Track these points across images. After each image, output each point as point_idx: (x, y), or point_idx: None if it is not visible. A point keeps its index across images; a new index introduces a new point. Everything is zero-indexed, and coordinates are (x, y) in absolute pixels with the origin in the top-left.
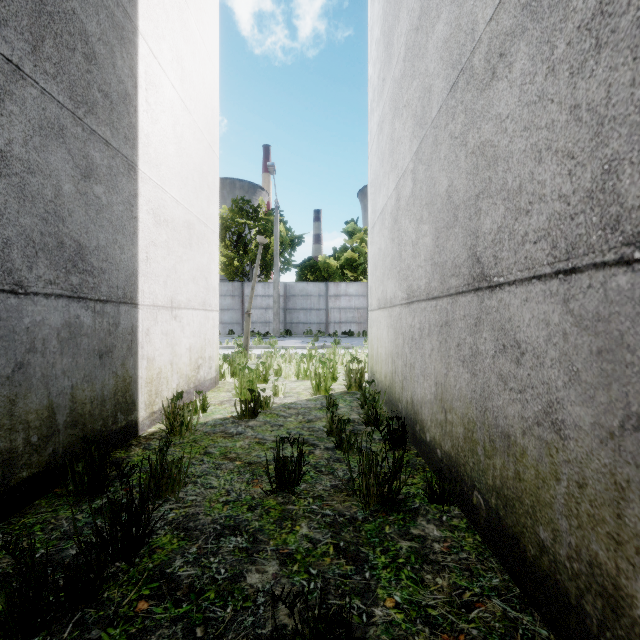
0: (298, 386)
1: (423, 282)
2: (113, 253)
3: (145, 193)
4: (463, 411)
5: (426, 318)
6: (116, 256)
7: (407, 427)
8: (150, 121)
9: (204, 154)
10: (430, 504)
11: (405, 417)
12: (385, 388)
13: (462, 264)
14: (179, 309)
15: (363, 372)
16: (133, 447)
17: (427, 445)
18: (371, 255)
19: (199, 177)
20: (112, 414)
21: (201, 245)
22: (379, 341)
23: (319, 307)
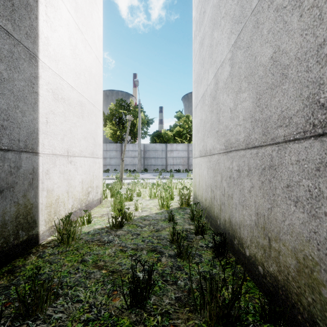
0: (150, 203)
1: (242, 136)
2: (14, 115)
3: (45, 77)
4: (296, 246)
5: (245, 162)
6: (17, 117)
7: (225, 238)
8: (49, 29)
9: (92, 62)
10: (262, 323)
11: (223, 230)
12: (205, 207)
13: (294, 114)
14: (74, 157)
15: (190, 195)
16: (31, 255)
17: (246, 258)
18: (194, 124)
19: (89, 75)
20: (13, 232)
21: (90, 117)
22: (200, 177)
23: (162, 156)
